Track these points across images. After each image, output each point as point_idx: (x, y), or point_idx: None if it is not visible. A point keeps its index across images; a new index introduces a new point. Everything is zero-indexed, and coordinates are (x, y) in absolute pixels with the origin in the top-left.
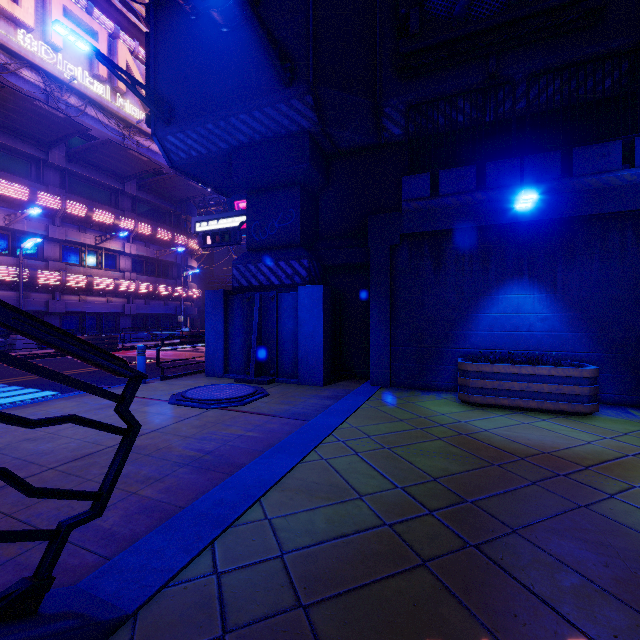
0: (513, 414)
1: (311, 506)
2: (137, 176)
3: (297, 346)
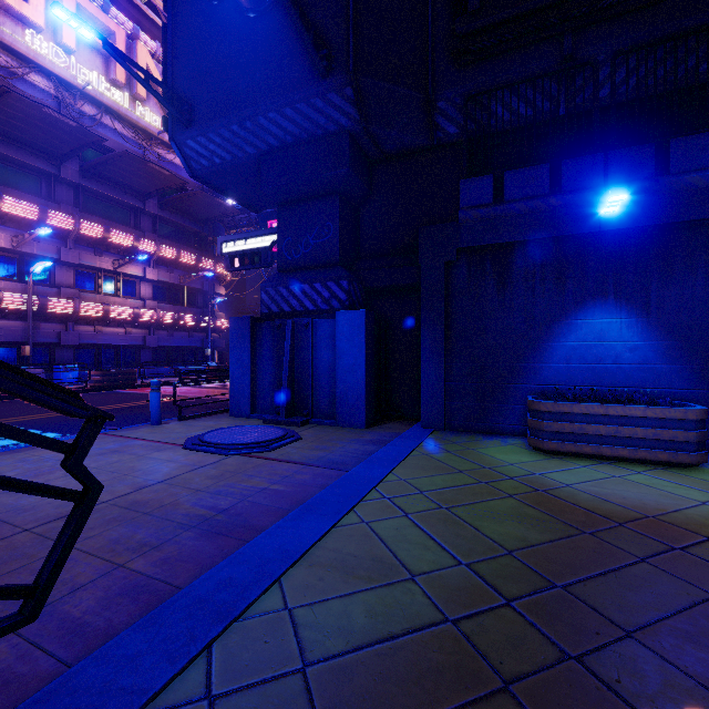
0: (599, 465)
1: (347, 590)
2: (158, 193)
3: (335, 381)
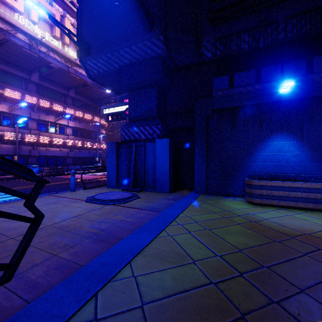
0: (280, 210)
1: (162, 268)
2: (75, 87)
3: (155, 171)
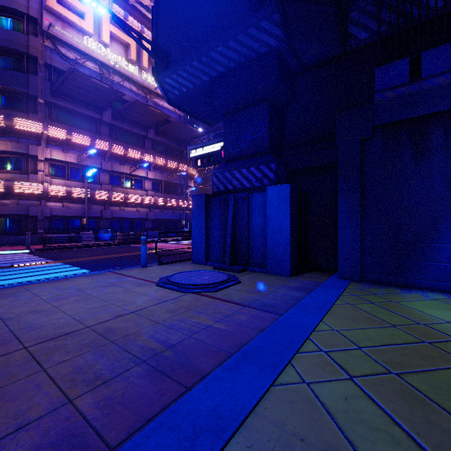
0: None
1: None
2: (155, 125)
3: (266, 240)
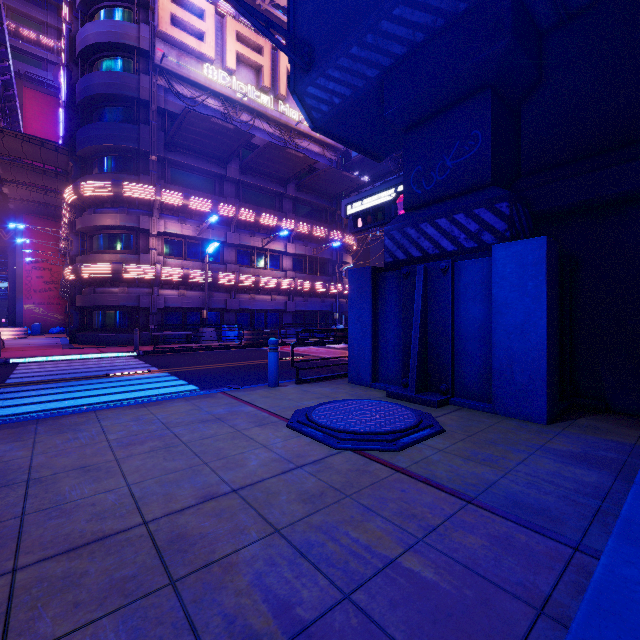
0: None
1: None
2: (296, 176)
3: (489, 348)
